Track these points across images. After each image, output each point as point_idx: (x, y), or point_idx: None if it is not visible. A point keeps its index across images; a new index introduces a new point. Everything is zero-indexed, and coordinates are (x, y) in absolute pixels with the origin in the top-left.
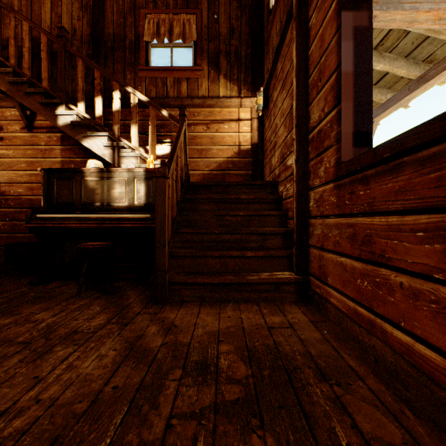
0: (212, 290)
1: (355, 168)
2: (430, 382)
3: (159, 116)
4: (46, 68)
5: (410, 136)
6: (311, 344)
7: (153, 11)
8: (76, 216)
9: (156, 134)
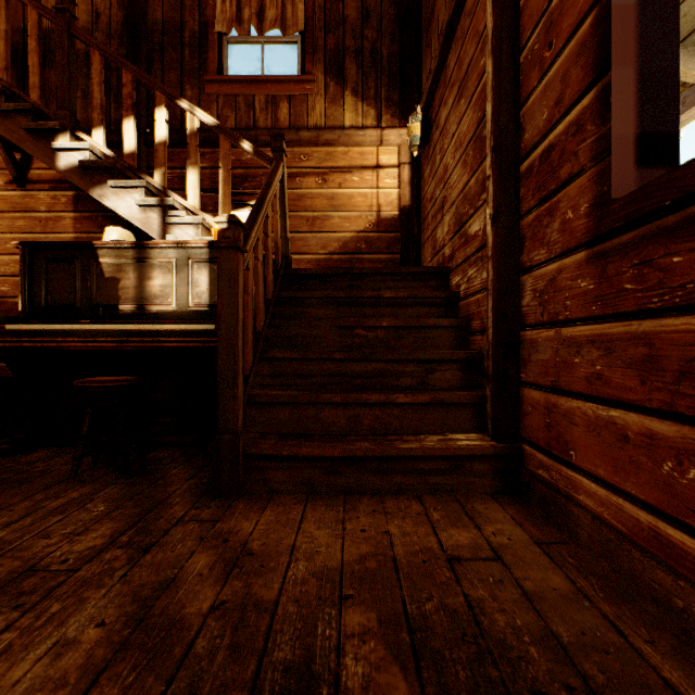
0: (329, 470)
1: (656, 204)
2: None
3: (242, 161)
4: (36, 68)
5: None
6: (552, 609)
7: None
8: (78, 328)
9: (236, 193)
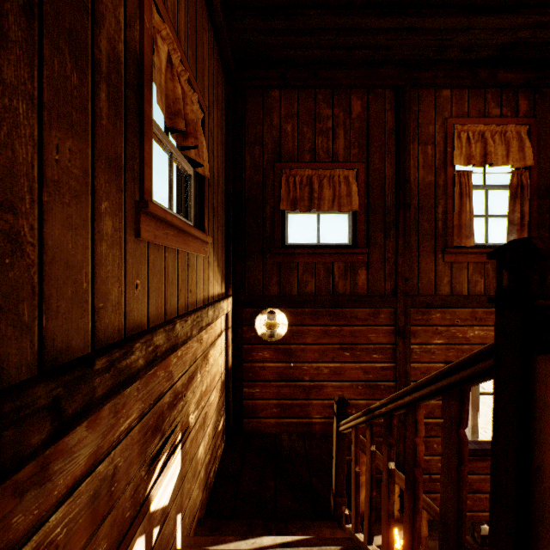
0: None
1: None
2: None
3: (170, 374)
4: None
5: (489, 451)
6: None
7: (167, 16)
8: None
9: None
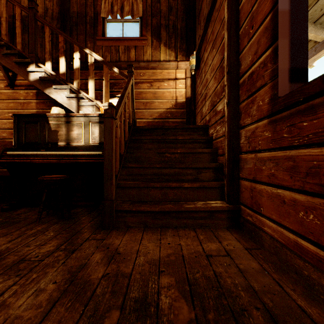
0: (153, 217)
1: (296, 100)
2: None
3: (113, 76)
4: (20, 34)
5: None
6: (251, 276)
7: None
8: (39, 153)
9: (111, 91)
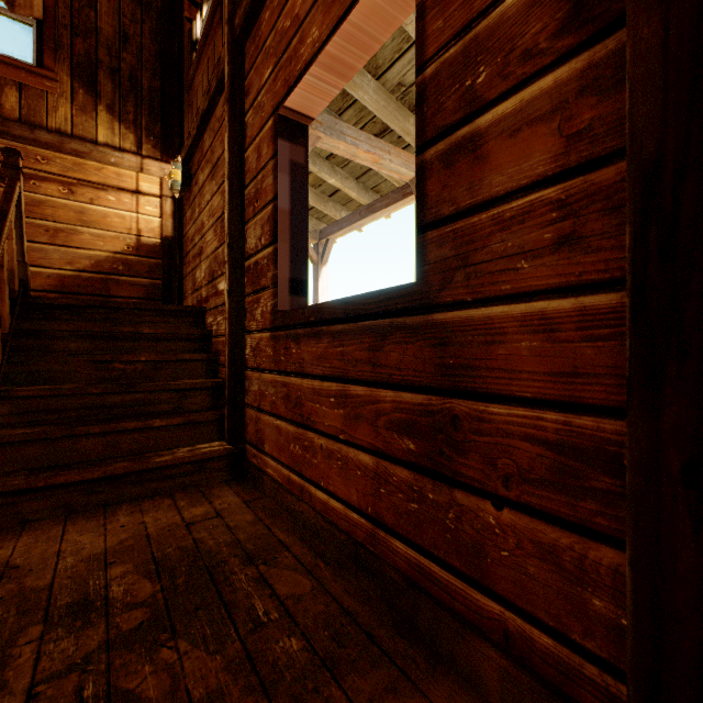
0: (89, 490)
1: (289, 322)
2: (336, 530)
3: None
4: None
5: (327, 308)
6: (241, 530)
7: None
8: None
9: None
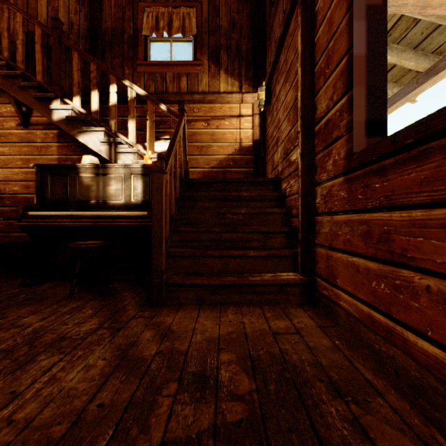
0: (212, 292)
1: (370, 158)
2: None
3: (158, 112)
4: (40, 61)
5: (440, 117)
6: (320, 353)
7: (152, 4)
8: (69, 214)
9: (155, 131)
